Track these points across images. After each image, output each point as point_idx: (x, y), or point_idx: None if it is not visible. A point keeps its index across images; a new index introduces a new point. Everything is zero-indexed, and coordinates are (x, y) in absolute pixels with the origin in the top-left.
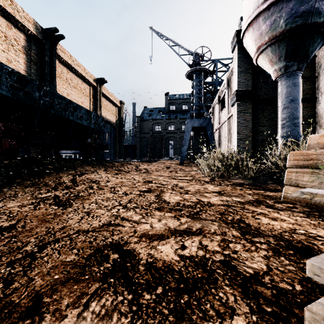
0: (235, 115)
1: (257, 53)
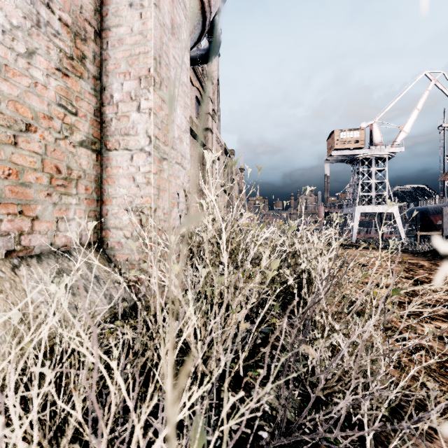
0: (179, 5)
1: (207, 4)
